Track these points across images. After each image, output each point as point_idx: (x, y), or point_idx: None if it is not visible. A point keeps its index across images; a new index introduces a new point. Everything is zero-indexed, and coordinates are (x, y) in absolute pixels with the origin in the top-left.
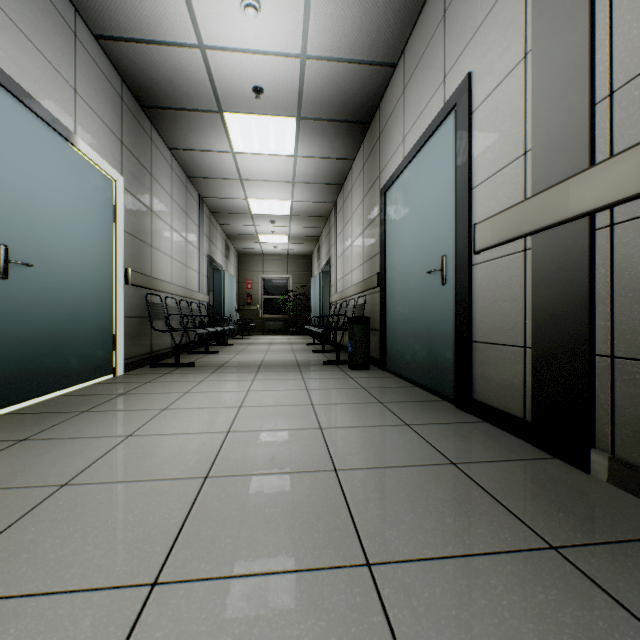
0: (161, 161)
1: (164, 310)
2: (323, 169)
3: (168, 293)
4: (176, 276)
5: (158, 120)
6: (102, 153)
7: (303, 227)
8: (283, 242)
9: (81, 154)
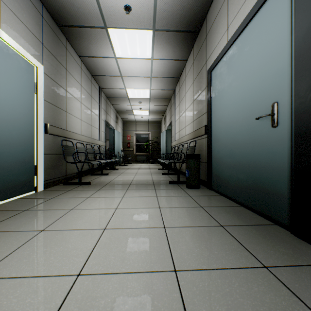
0: (73, 62)
1: (74, 150)
2: (168, 67)
3: (78, 140)
4: (84, 131)
5: (69, 36)
6: (25, 47)
7: (156, 105)
8: (146, 114)
9: (5, 43)
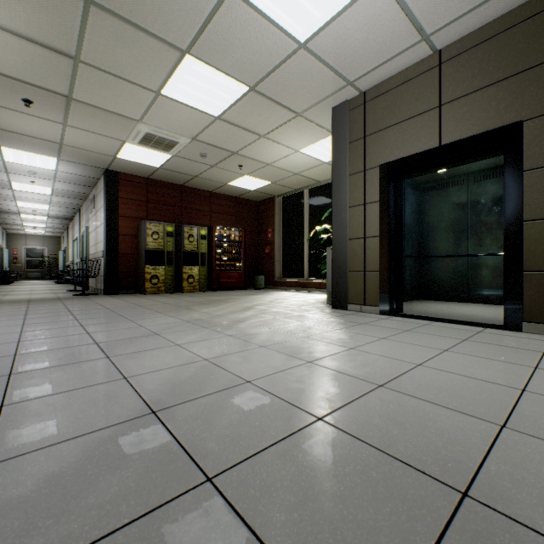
0: None
1: None
2: (60, 222)
3: None
4: None
5: None
6: None
7: (54, 230)
8: (42, 232)
9: None
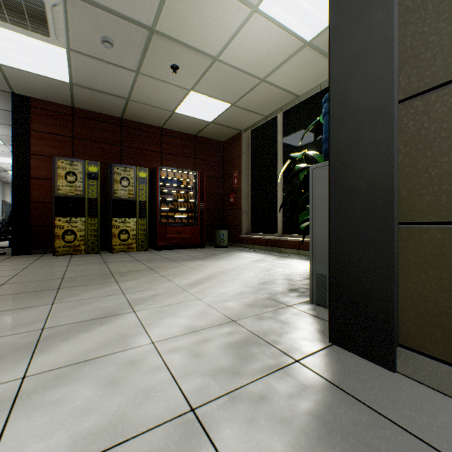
0: None
1: None
2: None
3: None
4: None
5: None
6: None
7: None
8: None
9: None
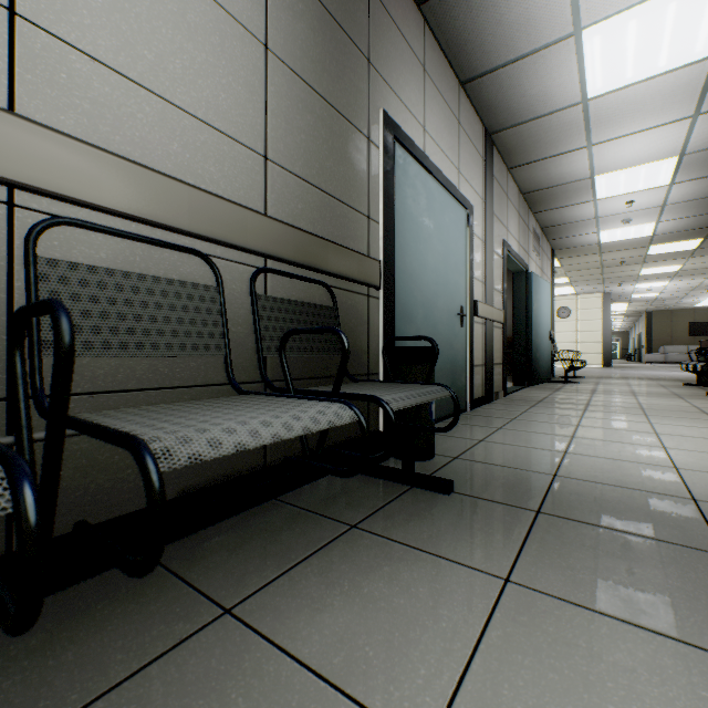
0: None
1: None
2: None
3: None
4: None
5: None
6: None
7: None
8: None
9: None
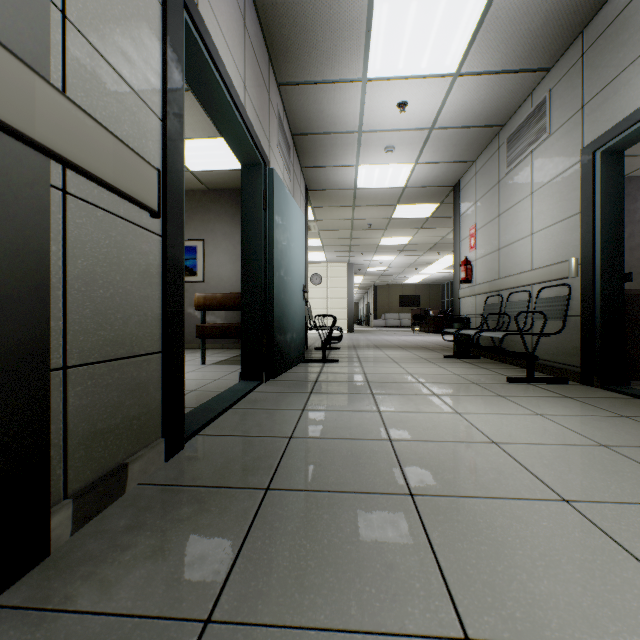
0: None
1: None
2: None
3: None
4: None
5: None
6: None
7: None
8: None
9: None
